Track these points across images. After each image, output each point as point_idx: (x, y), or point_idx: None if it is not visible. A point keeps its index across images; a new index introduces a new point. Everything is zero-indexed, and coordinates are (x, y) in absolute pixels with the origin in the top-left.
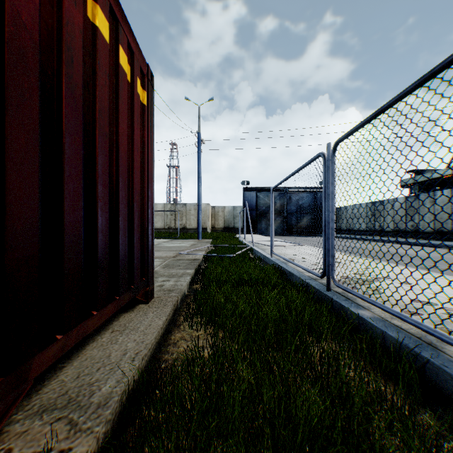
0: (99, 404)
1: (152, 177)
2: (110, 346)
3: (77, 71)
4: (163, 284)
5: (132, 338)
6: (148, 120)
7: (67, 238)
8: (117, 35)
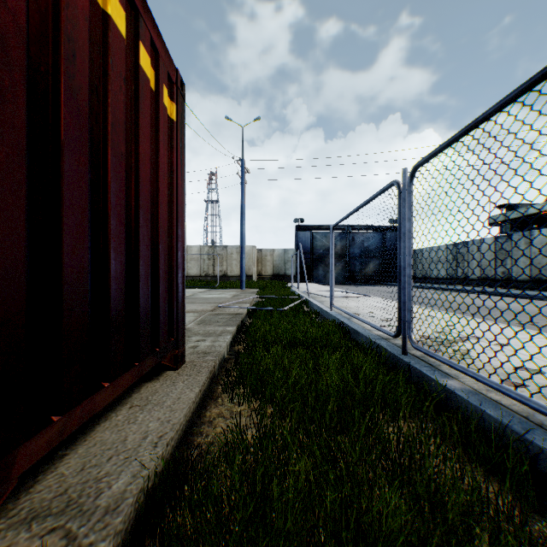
0: (107, 508)
1: (183, 211)
2: (126, 426)
3: (81, 69)
4: (197, 344)
5: (155, 416)
6: (178, 140)
7: (67, 288)
8: (136, 29)
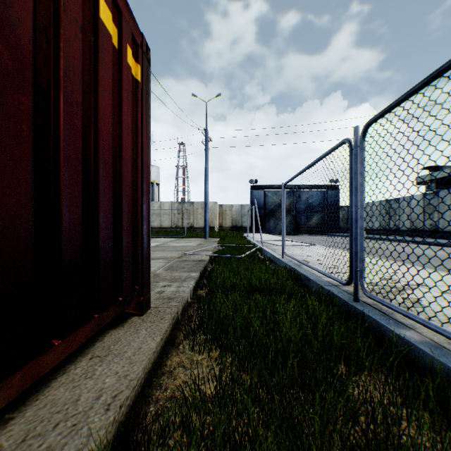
0: None
1: (148, 167)
2: (82, 382)
3: (22, 1)
4: (163, 290)
5: (113, 369)
6: (143, 100)
7: (1, 241)
8: None
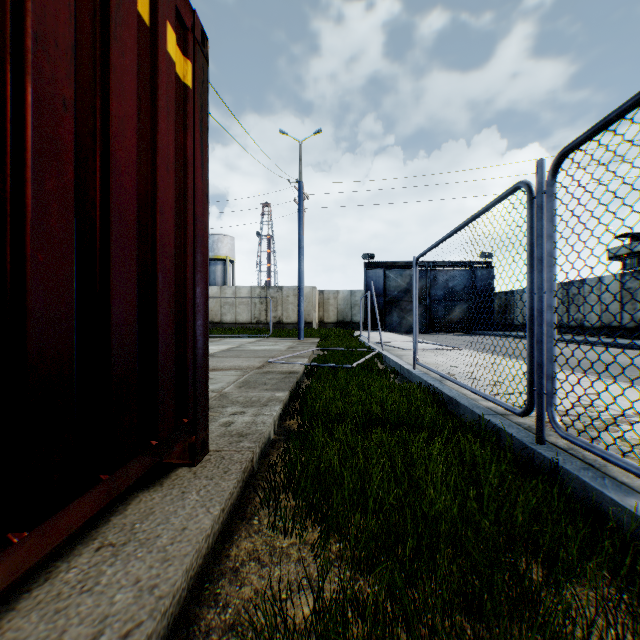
0: None
1: (205, 227)
2: (73, 601)
3: None
4: (232, 420)
5: (132, 573)
6: (196, 118)
7: None
8: None
